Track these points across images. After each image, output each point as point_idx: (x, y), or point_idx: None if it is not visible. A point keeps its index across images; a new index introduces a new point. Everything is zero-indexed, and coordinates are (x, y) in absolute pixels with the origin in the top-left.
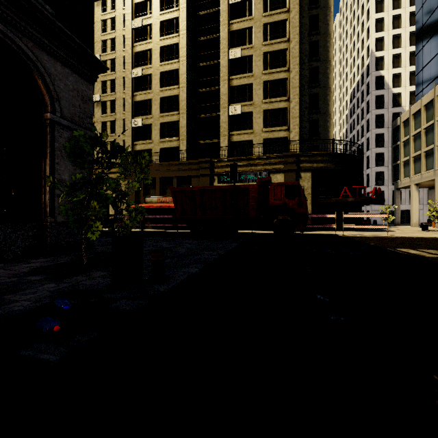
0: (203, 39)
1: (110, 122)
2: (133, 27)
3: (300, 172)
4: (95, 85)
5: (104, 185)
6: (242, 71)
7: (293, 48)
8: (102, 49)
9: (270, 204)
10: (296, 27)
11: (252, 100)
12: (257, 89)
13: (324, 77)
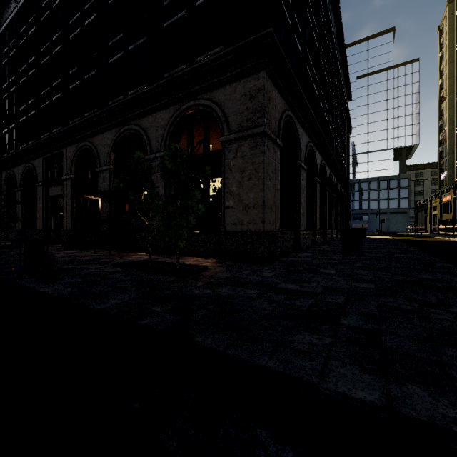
0: None
1: None
2: None
3: None
4: None
5: None
6: None
7: None
8: None
9: None
10: None
11: None
12: None
13: None
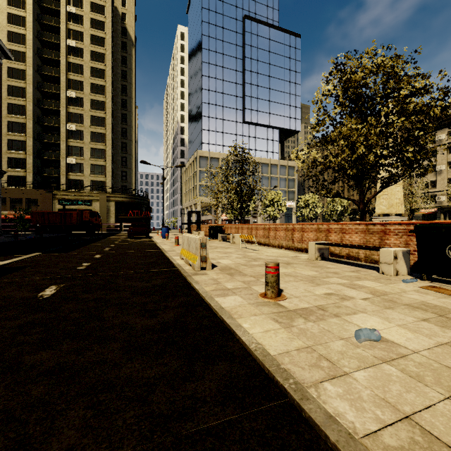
0: (47, 107)
1: None
2: None
3: (109, 202)
4: None
5: None
6: (76, 138)
7: (108, 135)
8: None
9: (83, 220)
10: (110, 124)
11: (83, 156)
12: (87, 151)
13: (130, 149)
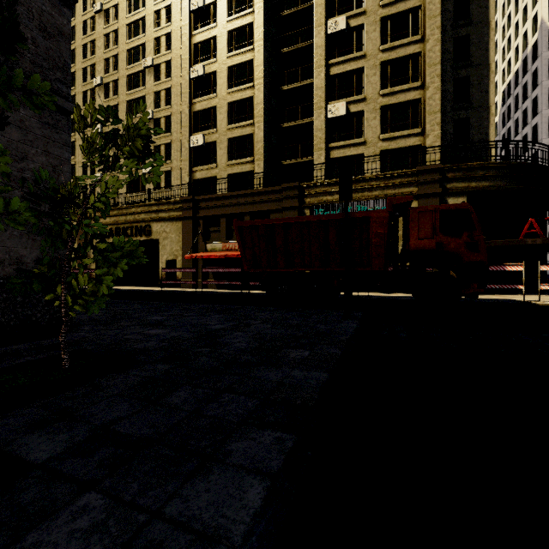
0: (288, 12)
1: (165, 146)
2: (191, 9)
3: (447, 197)
4: (146, 98)
5: (152, 227)
6: (347, 51)
7: (430, 3)
8: (155, 50)
9: (411, 247)
10: None
11: (362, 93)
12: (371, 75)
13: (479, 50)
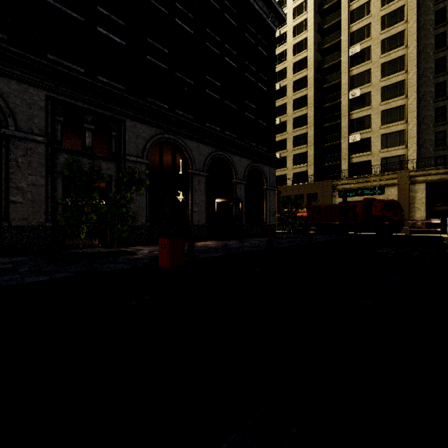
0: (327, 86)
1: None
2: None
3: (414, 185)
4: None
5: None
6: (361, 106)
7: (410, 79)
8: None
9: (372, 215)
10: (414, 60)
11: (370, 127)
12: (375, 118)
13: None
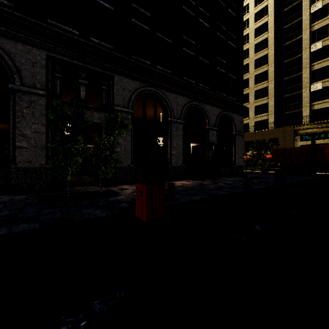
0: (287, 44)
1: None
2: None
3: None
4: None
5: None
6: (323, 57)
7: None
8: None
9: None
10: None
11: None
12: None
13: None
